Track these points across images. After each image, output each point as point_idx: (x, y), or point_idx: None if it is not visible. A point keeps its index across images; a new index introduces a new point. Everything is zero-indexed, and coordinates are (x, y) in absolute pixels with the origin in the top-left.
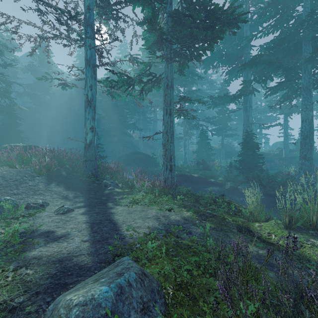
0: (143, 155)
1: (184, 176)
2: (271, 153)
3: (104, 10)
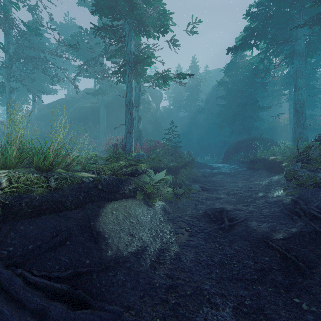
0: (262, 140)
1: (264, 160)
2: None
3: None
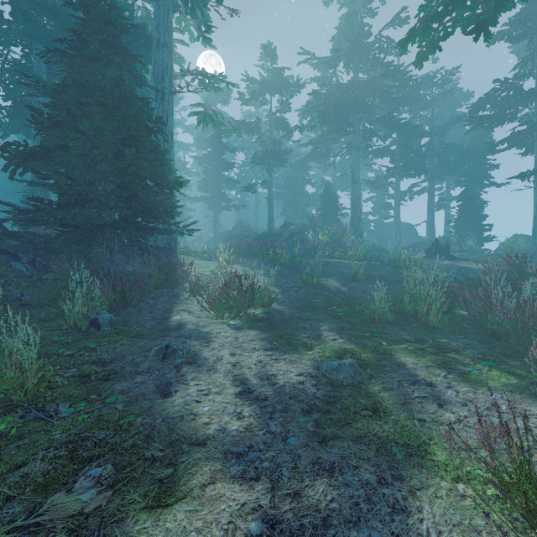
0: None
1: None
2: (259, 231)
3: None
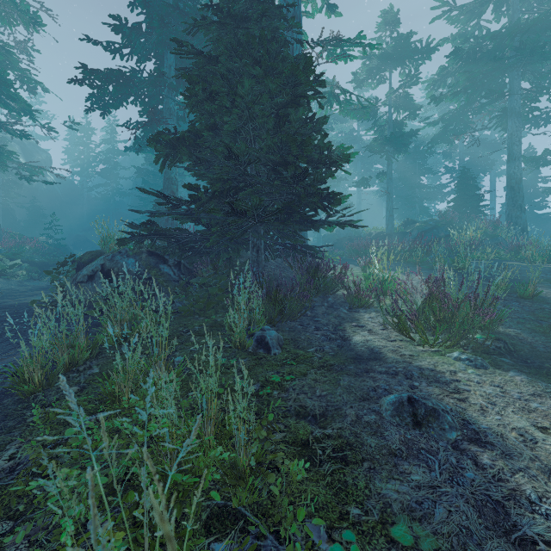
0: None
1: None
2: (374, 231)
3: (30, 86)
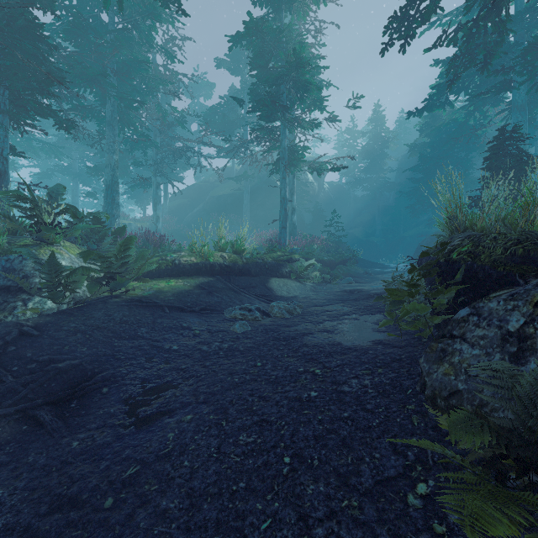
0: None
1: None
2: None
3: None
